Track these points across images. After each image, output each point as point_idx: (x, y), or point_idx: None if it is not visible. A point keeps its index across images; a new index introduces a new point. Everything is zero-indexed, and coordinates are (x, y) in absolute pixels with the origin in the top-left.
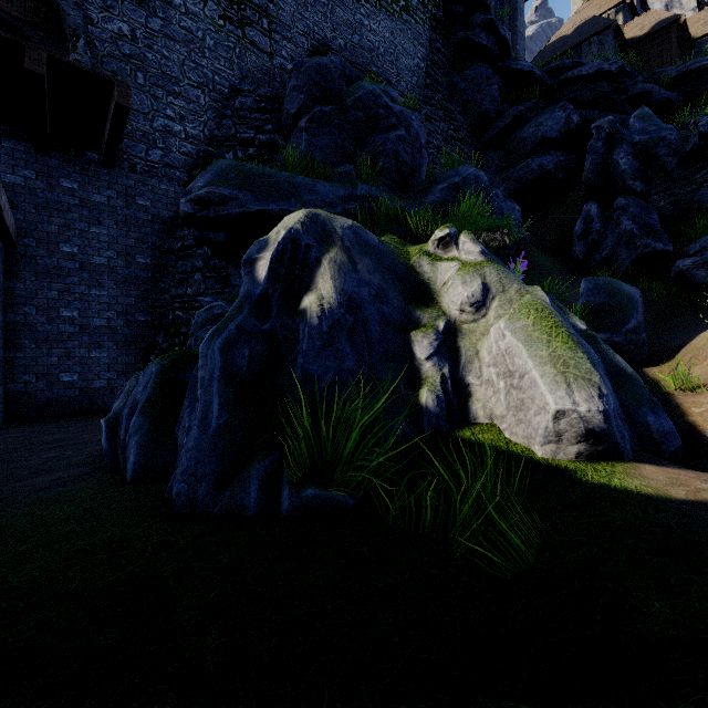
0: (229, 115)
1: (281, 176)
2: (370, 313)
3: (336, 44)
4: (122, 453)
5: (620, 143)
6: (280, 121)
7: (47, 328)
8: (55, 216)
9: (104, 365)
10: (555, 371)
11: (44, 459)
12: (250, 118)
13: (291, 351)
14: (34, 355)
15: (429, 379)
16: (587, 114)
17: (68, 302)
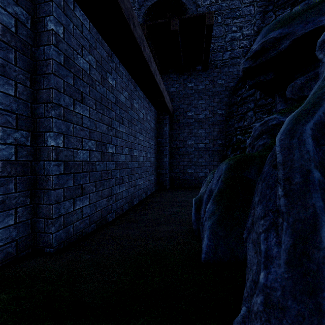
0: (270, 9)
1: None
2: None
3: None
4: (201, 227)
5: None
6: None
7: (183, 149)
8: (185, 100)
9: (203, 166)
10: None
11: (172, 212)
12: (286, 2)
13: None
14: (179, 161)
15: None
16: None
17: (190, 137)
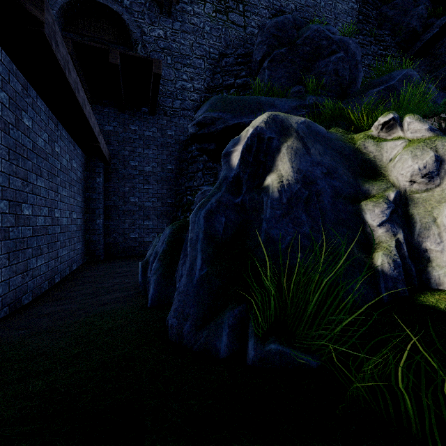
0: (218, 71)
1: (250, 99)
2: (322, 187)
3: (289, 8)
4: (148, 285)
5: None
6: (250, 68)
7: (123, 208)
8: (127, 146)
9: (150, 229)
10: None
11: (114, 283)
12: (231, 71)
13: (257, 218)
14: (118, 223)
15: (383, 244)
16: None
17: (133, 193)
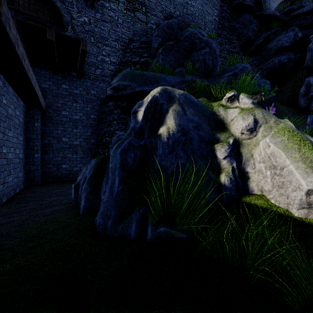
0: (128, 51)
1: (150, 74)
2: (193, 135)
3: (175, 14)
4: (79, 200)
5: None
6: (150, 51)
7: (57, 145)
8: (60, 100)
9: (78, 161)
10: (305, 166)
11: (52, 200)
12: (137, 52)
13: (153, 154)
14: (52, 157)
15: (225, 169)
16: (307, 32)
17: (64, 135)
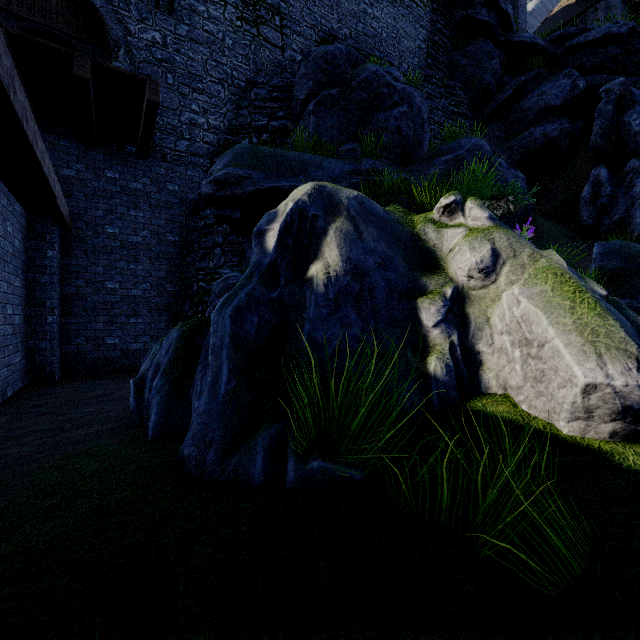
0: (245, 106)
1: (291, 155)
2: (375, 280)
3: (342, 34)
4: (146, 411)
5: (632, 104)
6: (290, 107)
7: (94, 298)
8: (101, 202)
9: (140, 330)
10: (582, 340)
11: (86, 413)
12: (264, 107)
13: (298, 318)
14: (85, 321)
15: (437, 347)
16: (594, 79)
17: (111, 276)
